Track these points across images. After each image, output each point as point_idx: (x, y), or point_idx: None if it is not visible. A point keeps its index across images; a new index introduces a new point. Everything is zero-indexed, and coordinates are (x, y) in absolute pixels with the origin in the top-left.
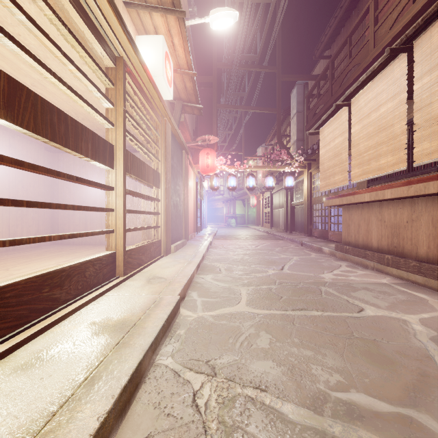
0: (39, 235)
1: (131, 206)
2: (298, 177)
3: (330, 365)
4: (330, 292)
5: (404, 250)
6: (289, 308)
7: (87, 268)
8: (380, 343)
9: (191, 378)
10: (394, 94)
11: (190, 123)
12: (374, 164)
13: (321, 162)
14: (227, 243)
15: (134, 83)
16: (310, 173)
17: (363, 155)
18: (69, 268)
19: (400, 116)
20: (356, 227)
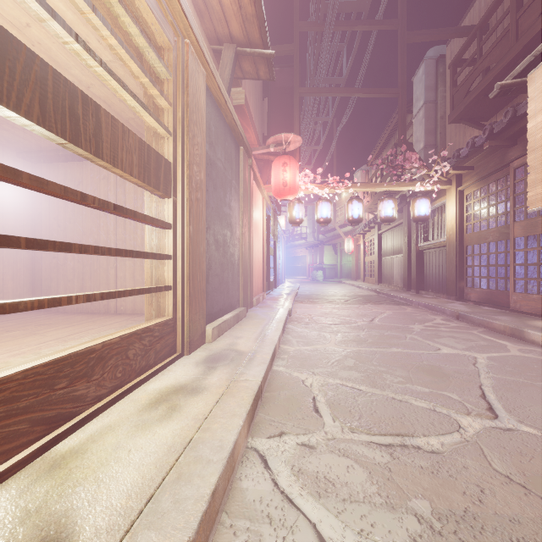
0: (3, 298)
1: None
2: (433, 202)
3: None
4: None
5: None
6: None
7: None
8: None
9: None
10: None
11: (257, 120)
12: None
13: (533, 145)
14: (317, 311)
15: None
16: (460, 192)
17: None
18: None
19: None
20: None
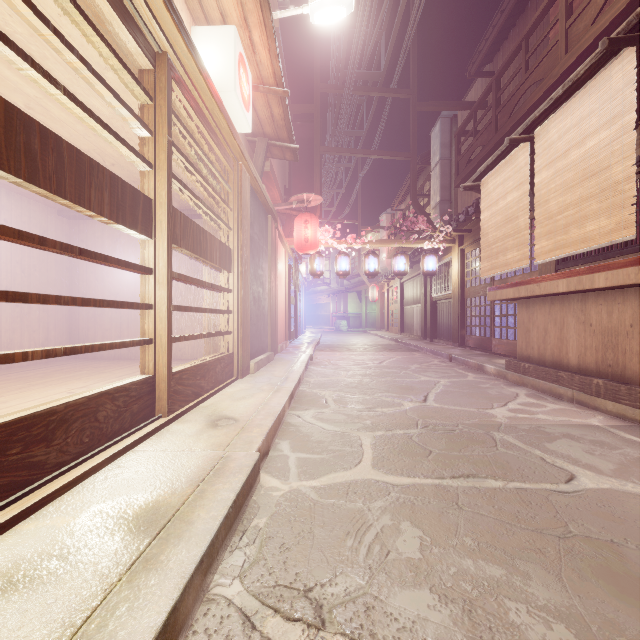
0: (48, 345)
1: (189, 300)
2: (443, 257)
3: (543, 602)
4: (511, 442)
5: (626, 371)
6: (447, 474)
7: (102, 405)
8: (624, 548)
9: (277, 634)
10: (612, 117)
11: (280, 176)
12: (574, 232)
13: (483, 232)
14: (336, 357)
15: (187, 99)
16: (462, 251)
17: (555, 218)
18: (65, 408)
19: (622, 151)
20: (540, 333)
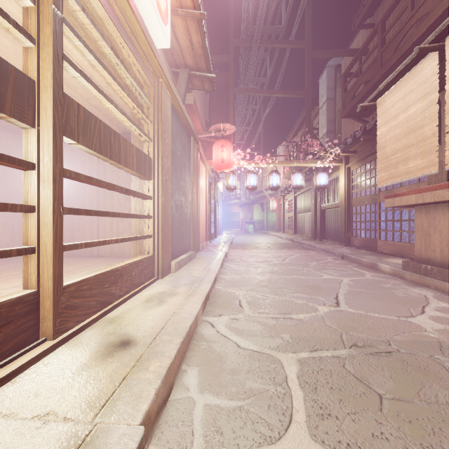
0: (12, 245)
1: (126, 208)
2: (331, 175)
3: None
4: None
5: None
6: None
7: None
8: None
9: None
10: None
11: (202, 111)
12: None
13: (379, 146)
14: (246, 254)
15: None
16: (348, 168)
17: None
18: None
19: None
20: (444, 237)
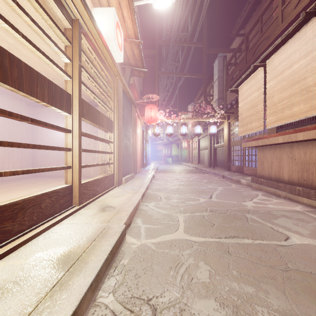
0: None
1: (92, 147)
2: (219, 126)
3: (276, 307)
4: (255, 219)
5: (314, 182)
6: (222, 236)
7: (43, 200)
8: None
9: None
10: (307, 53)
11: (138, 85)
12: (287, 112)
13: (240, 113)
14: (166, 176)
15: (89, 44)
16: (229, 123)
17: (277, 105)
18: (23, 201)
19: (312, 70)
20: (269, 164)
